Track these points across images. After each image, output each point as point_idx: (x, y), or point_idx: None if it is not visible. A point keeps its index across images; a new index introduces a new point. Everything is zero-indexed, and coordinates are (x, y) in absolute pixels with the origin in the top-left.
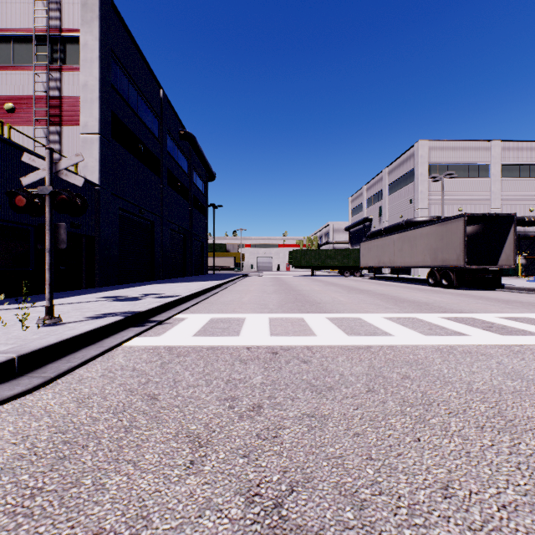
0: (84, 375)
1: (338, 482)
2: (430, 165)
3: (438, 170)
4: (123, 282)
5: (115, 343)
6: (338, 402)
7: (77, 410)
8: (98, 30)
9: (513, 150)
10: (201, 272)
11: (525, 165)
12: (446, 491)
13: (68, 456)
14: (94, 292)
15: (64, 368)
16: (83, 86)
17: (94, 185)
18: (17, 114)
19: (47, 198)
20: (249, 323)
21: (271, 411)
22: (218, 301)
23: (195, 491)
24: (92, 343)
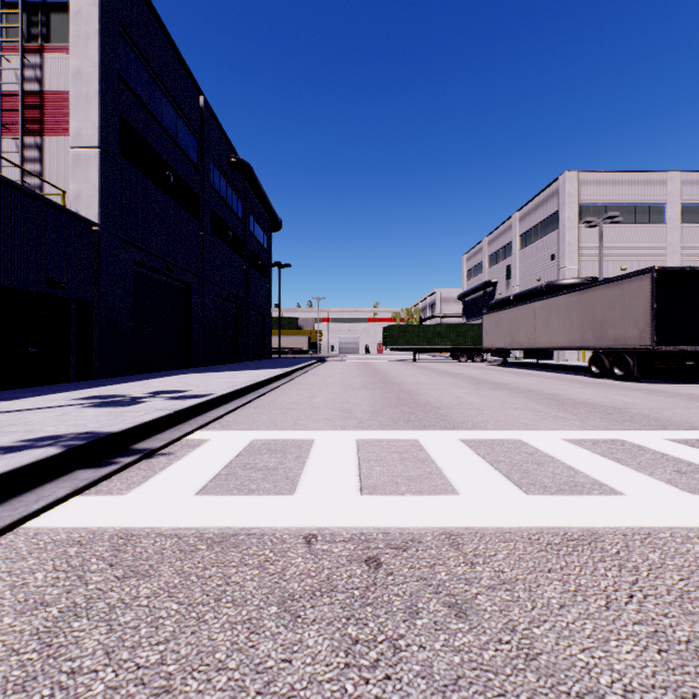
0: None
1: None
2: (580, 207)
3: (592, 214)
4: (141, 371)
5: None
6: None
7: None
8: None
9: (698, 185)
10: (262, 356)
11: None
12: None
13: None
14: (78, 389)
15: None
16: (74, 75)
17: (91, 225)
18: None
19: None
20: (319, 453)
21: None
22: (274, 403)
23: None
24: None
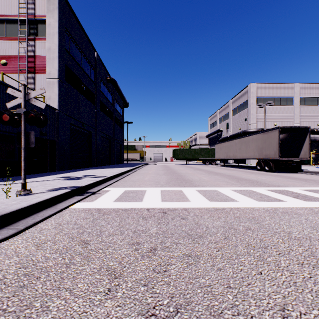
0: (43, 227)
1: (208, 305)
2: (257, 98)
3: (262, 101)
4: (72, 168)
5: (64, 206)
6: (205, 246)
7: (36, 252)
8: (57, 15)
9: (307, 89)
10: (120, 162)
11: (314, 97)
12: (284, 313)
13: (26, 285)
14: (54, 174)
15: (31, 223)
16: (48, 49)
17: (55, 110)
18: (8, 66)
19: (22, 116)
20: (148, 193)
21: (162, 252)
22: (130, 179)
23: (110, 312)
24: (50, 206)
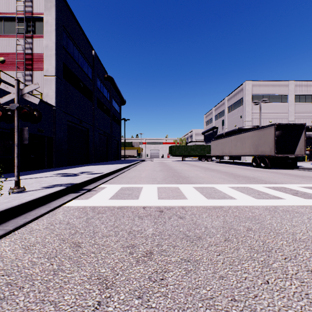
0: (34, 228)
1: None
2: (252, 95)
3: (257, 98)
4: (70, 165)
5: (58, 204)
6: (205, 249)
7: (23, 256)
8: (54, 13)
9: (302, 86)
10: (117, 159)
11: (309, 95)
12: None
13: (7, 297)
14: (51, 171)
15: (21, 222)
16: (45, 47)
17: (52, 106)
18: (6, 63)
19: (15, 111)
20: (145, 190)
21: (159, 257)
22: (126, 176)
23: None
24: (43, 204)
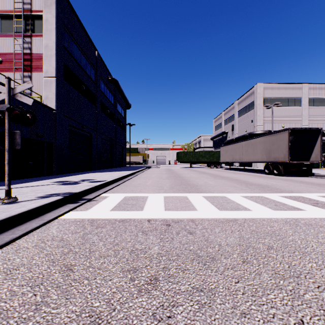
0: (21, 245)
1: None
2: (264, 99)
3: (269, 102)
4: (71, 172)
5: (53, 216)
6: (221, 274)
7: (1, 283)
8: (54, 11)
9: (316, 89)
10: (122, 165)
11: (323, 98)
12: None
13: None
14: (50, 178)
15: (7, 239)
16: (45, 47)
17: (52, 110)
18: (4, 64)
19: (6, 113)
20: (150, 200)
21: (165, 284)
22: (131, 184)
23: None
24: (36, 216)
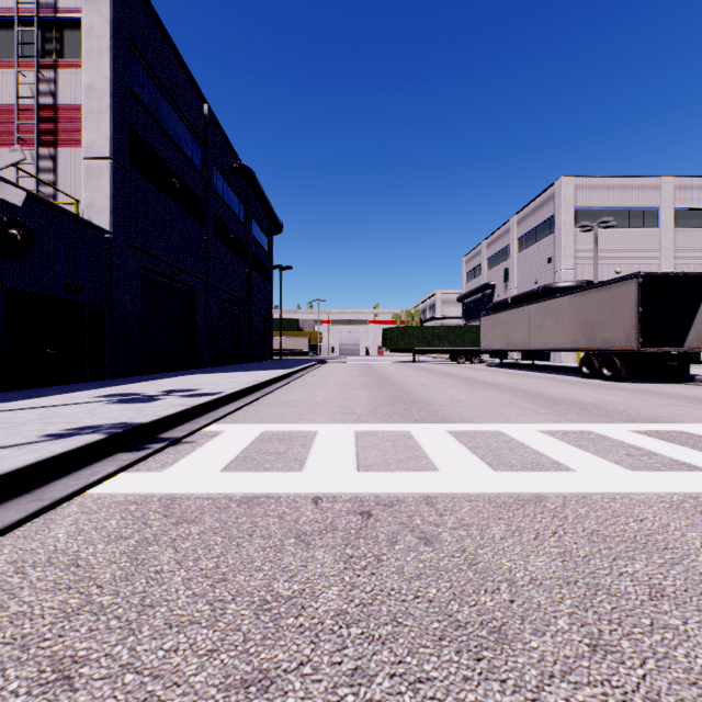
0: None
1: None
2: (576, 211)
3: (587, 218)
4: (149, 372)
5: (70, 490)
6: (534, 701)
7: None
8: (108, 9)
9: (692, 190)
10: (264, 358)
11: None
12: None
13: None
14: (95, 388)
15: None
16: (87, 89)
17: (103, 233)
18: None
19: None
20: (322, 441)
21: None
22: (279, 401)
23: None
24: (27, 489)
